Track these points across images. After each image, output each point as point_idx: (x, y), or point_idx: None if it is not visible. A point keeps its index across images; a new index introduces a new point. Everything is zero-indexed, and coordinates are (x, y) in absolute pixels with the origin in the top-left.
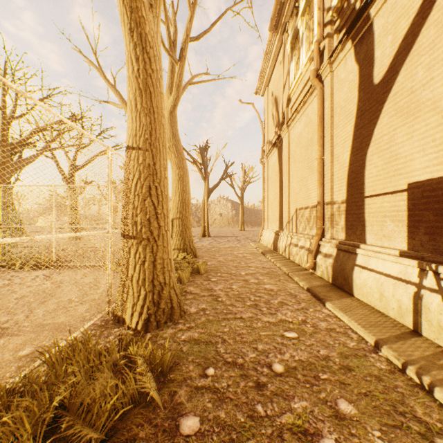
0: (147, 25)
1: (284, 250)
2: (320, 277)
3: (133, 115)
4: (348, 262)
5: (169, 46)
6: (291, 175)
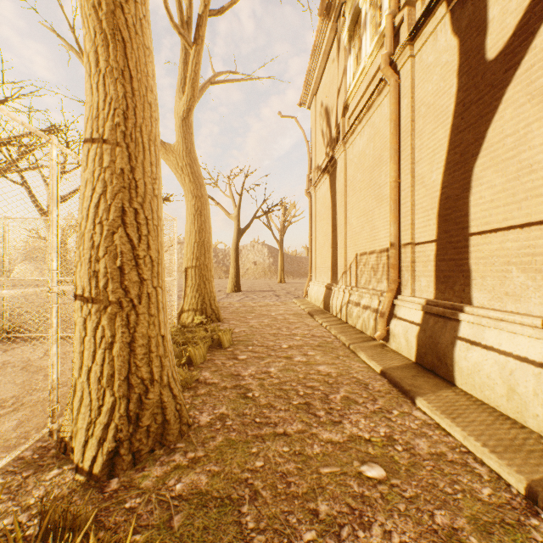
0: None
1: (340, 311)
2: (396, 351)
3: (93, 82)
4: (444, 333)
5: (181, 24)
6: (349, 209)
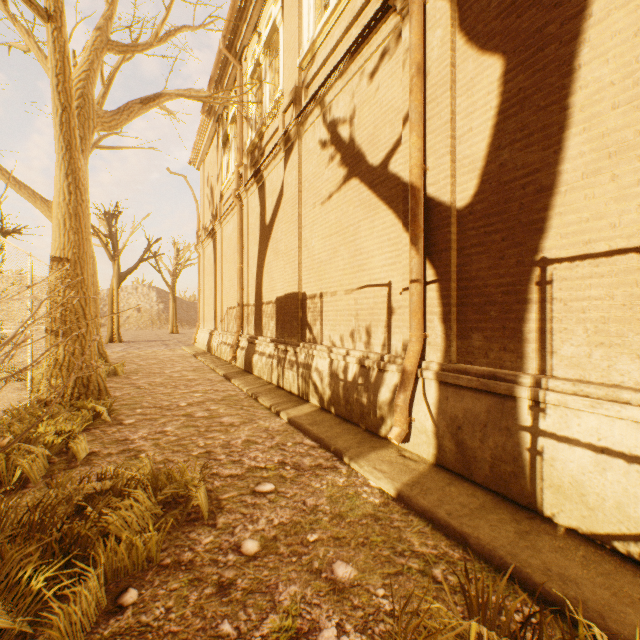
0: (81, 172)
1: (217, 350)
2: (239, 367)
3: (62, 232)
4: (252, 351)
5: None
6: (224, 273)
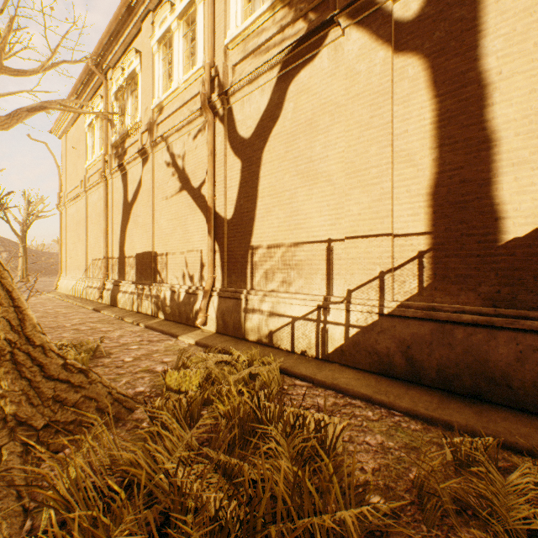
0: None
1: (83, 293)
2: (106, 303)
3: None
4: (117, 291)
5: None
6: (89, 232)
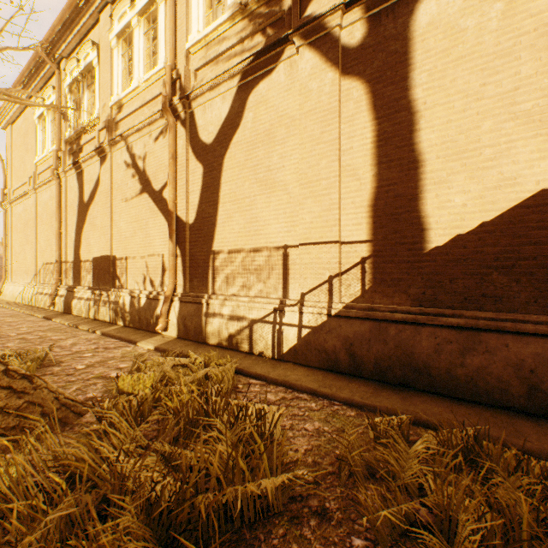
0: None
1: (32, 300)
2: (58, 311)
3: None
4: (71, 297)
5: None
6: (40, 233)
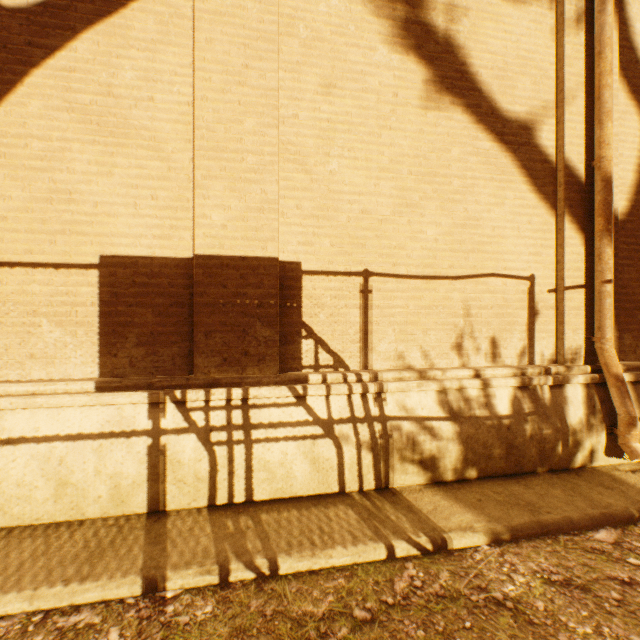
0: None
1: None
2: None
3: None
4: None
5: None
6: None
